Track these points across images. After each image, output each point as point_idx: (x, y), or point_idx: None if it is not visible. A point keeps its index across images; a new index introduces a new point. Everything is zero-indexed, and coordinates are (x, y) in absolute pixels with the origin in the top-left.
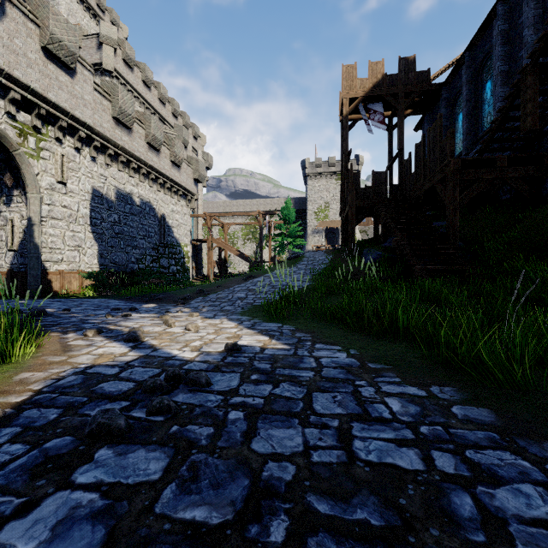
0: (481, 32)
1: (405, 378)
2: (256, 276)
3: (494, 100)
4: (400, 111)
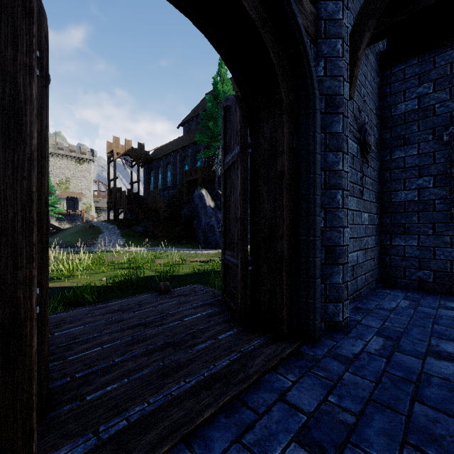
0: (167, 155)
1: (168, 248)
2: (97, 237)
3: (171, 181)
4: (138, 165)
